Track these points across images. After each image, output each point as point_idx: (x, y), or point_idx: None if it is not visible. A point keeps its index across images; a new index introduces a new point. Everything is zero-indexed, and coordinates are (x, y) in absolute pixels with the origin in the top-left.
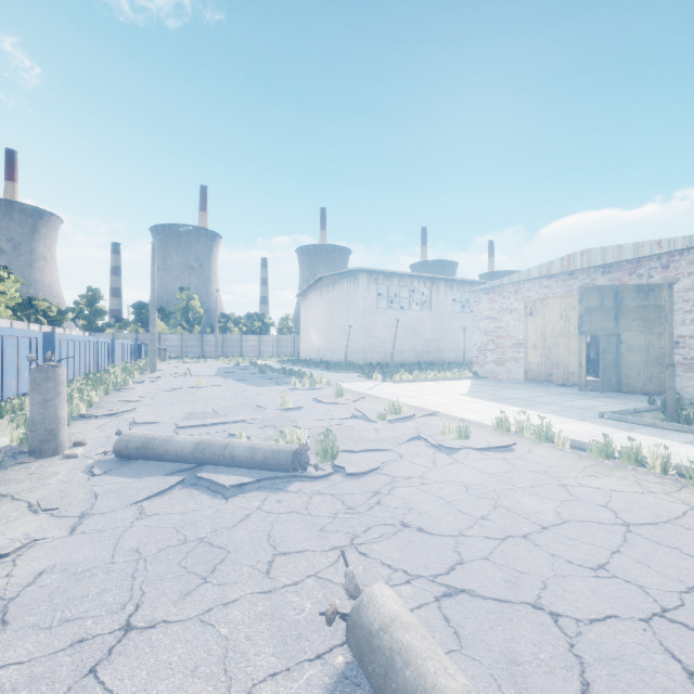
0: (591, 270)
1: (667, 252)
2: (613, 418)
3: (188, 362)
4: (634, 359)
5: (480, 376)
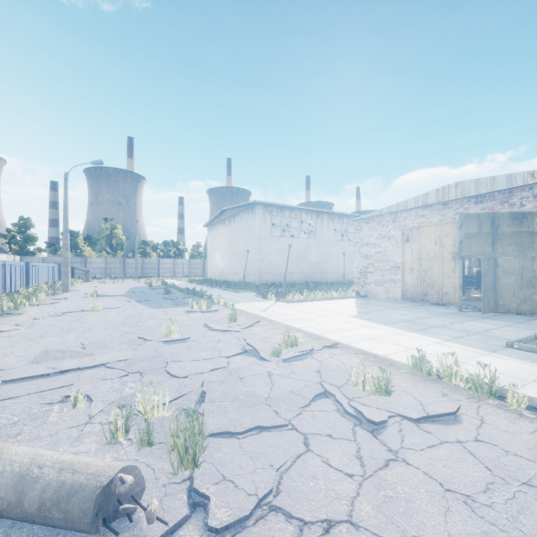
0: (464, 200)
1: None
2: (525, 348)
3: (107, 282)
4: (510, 281)
5: (362, 295)
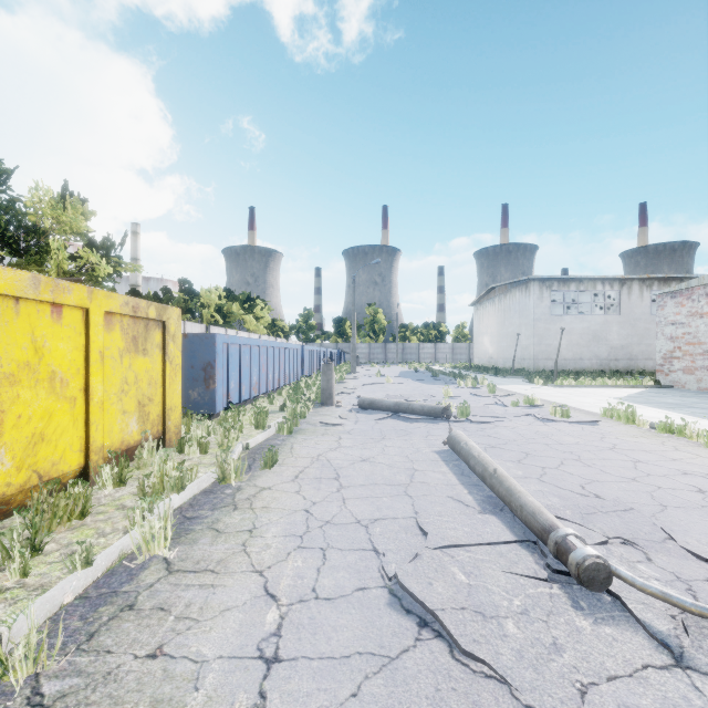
0: None
1: None
2: None
3: (375, 367)
4: None
5: (663, 385)
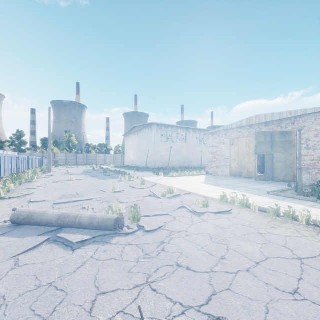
0: (260, 124)
1: (294, 116)
2: (274, 194)
3: (68, 167)
4: (280, 165)
5: (209, 174)
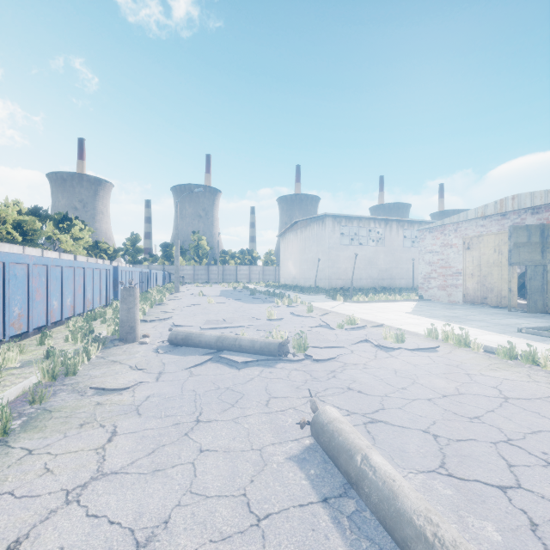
0: (521, 211)
1: None
2: (529, 332)
3: (199, 286)
4: None
5: (425, 299)
